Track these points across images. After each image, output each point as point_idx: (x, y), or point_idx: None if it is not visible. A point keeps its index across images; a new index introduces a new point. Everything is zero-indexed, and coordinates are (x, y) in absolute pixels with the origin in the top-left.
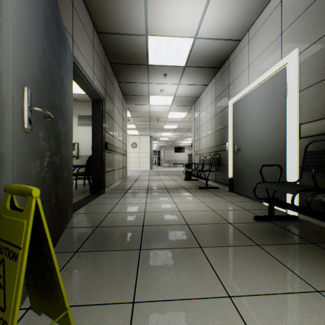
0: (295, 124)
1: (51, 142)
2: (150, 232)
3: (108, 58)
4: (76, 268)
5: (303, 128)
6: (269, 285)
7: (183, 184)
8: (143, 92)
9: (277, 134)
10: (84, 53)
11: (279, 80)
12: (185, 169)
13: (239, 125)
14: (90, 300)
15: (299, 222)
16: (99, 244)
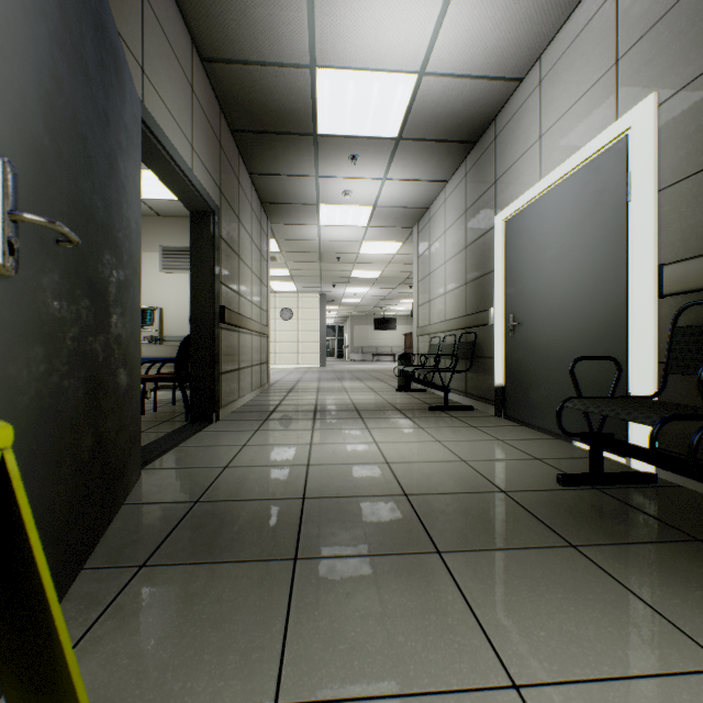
0: (649, 266)
1: (79, 303)
2: (319, 514)
3: (228, 118)
4: (138, 611)
5: (670, 275)
6: (610, 652)
7: (394, 399)
8: (307, 196)
9: (606, 289)
10: (169, 104)
11: (612, 167)
12: (398, 366)
13: (520, 268)
14: (166, 700)
15: (660, 489)
16: (199, 544)
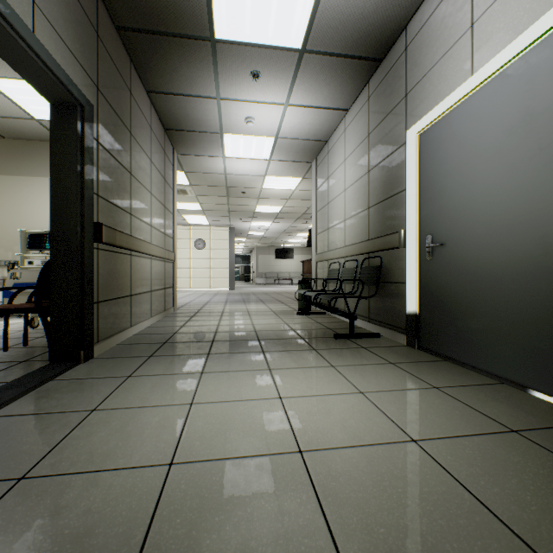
0: None
1: None
2: None
3: (109, 7)
4: None
5: None
6: None
7: (296, 323)
8: (210, 122)
9: None
10: None
11: None
12: (300, 291)
13: (442, 182)
14: None
15: None
16: None
